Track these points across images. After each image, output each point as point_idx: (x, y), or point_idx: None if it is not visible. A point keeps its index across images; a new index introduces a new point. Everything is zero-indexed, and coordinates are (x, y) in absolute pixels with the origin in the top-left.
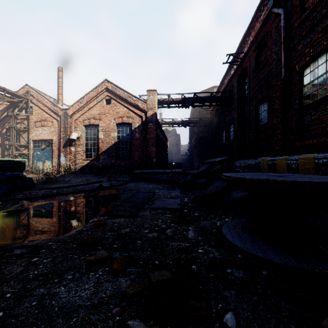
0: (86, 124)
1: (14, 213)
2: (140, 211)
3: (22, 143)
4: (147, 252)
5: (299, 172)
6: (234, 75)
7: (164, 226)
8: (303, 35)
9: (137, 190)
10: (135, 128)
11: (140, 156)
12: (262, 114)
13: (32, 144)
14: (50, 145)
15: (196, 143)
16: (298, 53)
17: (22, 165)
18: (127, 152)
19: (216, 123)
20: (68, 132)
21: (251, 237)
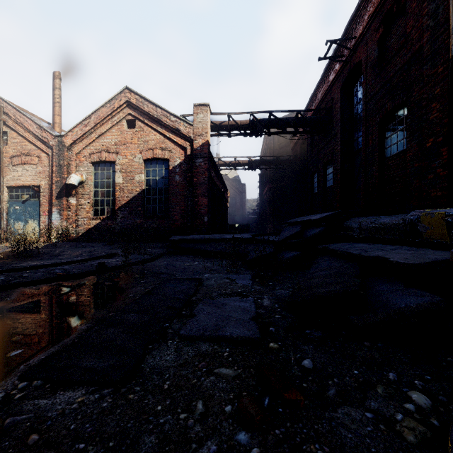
0: (94, 161)
1: None
2: (150, 350)
3: None
4: None
5: None
6: (336, 81)
7: (210, 452)
8: None
9: (169, 274)
10: (174, 167)
11: (182, 212)
12: (392, 138)
13: (7, 193)
14: (37, 194)
15: (270, 195)
16: None
17: None
18: (162, 206)
19: (301, 164)
20: (65, 174)
21: None
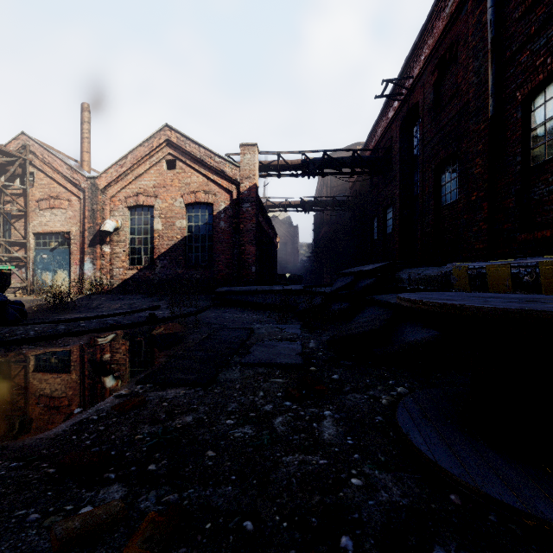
0: (131, 205)
1: None
2: (220, 371)
3: (15, 238)
4: (226, 487)
5: (540, 291)
6: (395, 119)
7: (269, 407)
8: (531, 32)
9: (220, 324)
10: (218, 212)
11: (227, 261)
12: (446, 186)
13: (33, 240)
14: (67, 242)
15: (326, 240)
16: (521, 67)
17: (5, 278)
18: (205, 255)
19: (360, 206)
20: (99, 220)
21: (470, 441)
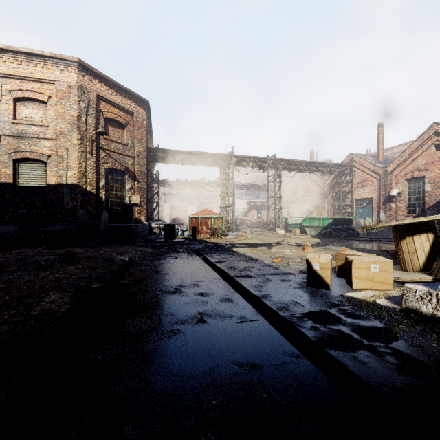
0: (408, 178)
1: (353, 244)
2: None
3: (347, 203)
4: None
5: None
6: None
7: None
8: None
9: None
10: None
11: None
12: None
13: (355, 203)
14: (370, 203)
15: None
16: None
17: (351, 221)
18: None
19: None
20: (388, 189)
21: None
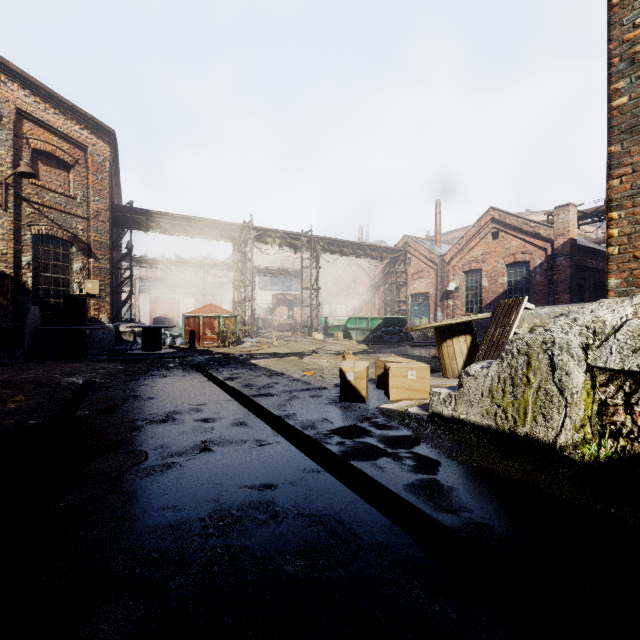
0: (465, 270)
1: (404, 350)
2: None
3: (401, 298)
4: None
5: None
6: None
7: None
8: None
9: None
10: (534, 267)
11: None
12: None
13: (410, 298)
14: (427, 299)
15: None
16: None
17: (404, 322)
18: None
19: None
20: (445, 283)
21: None
